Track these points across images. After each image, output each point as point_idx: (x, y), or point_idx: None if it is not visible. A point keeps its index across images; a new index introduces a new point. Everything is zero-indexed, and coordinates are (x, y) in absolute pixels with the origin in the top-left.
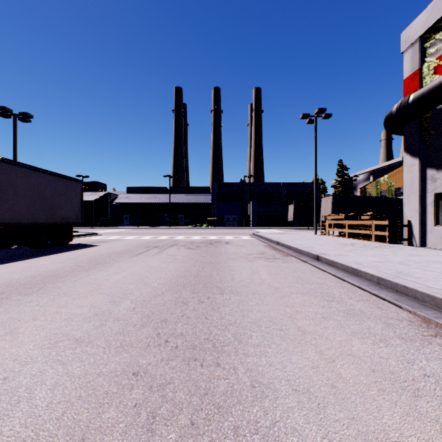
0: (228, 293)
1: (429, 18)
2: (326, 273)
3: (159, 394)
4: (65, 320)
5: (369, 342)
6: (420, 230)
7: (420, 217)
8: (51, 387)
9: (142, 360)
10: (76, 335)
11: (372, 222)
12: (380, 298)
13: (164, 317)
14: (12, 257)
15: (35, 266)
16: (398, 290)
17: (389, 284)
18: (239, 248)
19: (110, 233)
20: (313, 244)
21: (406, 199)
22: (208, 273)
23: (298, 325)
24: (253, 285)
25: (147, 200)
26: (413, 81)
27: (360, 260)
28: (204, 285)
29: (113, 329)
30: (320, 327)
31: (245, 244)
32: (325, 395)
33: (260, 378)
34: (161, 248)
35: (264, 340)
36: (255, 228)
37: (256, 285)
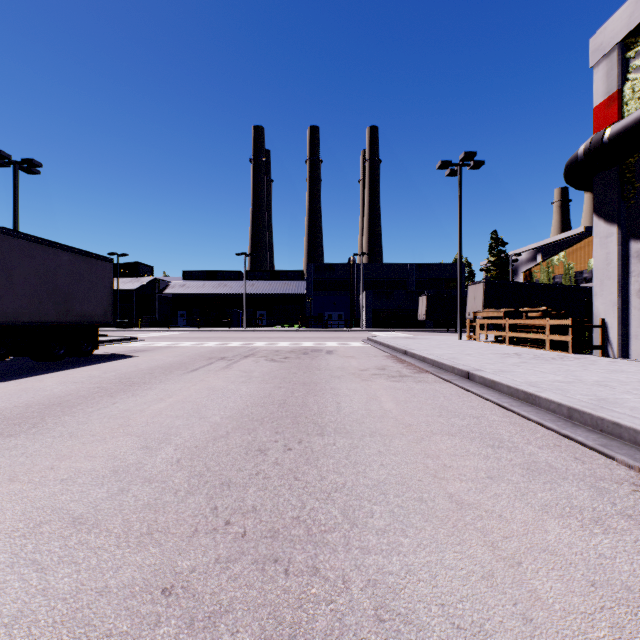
0: (332, 434)
1: (634, 13)
2: (483, 399)
3: (207, 637)
4: (62, 483)
5: (575, 525)
6: (619, 333)
7: (619, 314)
8: (8, 621)
9: (182, 562)
10: (74, 512)
11: (547, 321)
12: (576, 441)
13: (227, 476)
14: (2, 375)
15: (34, 389)
16: (605, 429)
17: (589, 420)
18: (347, 360)
19: (158, 337)
20: (458, 355)
21: (598, 287)
22: (301, 399)
23: (448, 492)
24: (371, 420)
25: (212, 290)
26: (609, 109)
27: (534, 380)
28: (294, 420)
29: (139, 500)
30: (486, 496)
31: (356, 355)
32: (515, 639)
33: (392, 600)
34: (230, 360)
35: (394, 521)
36: (370, 330)
37: (376, 420)
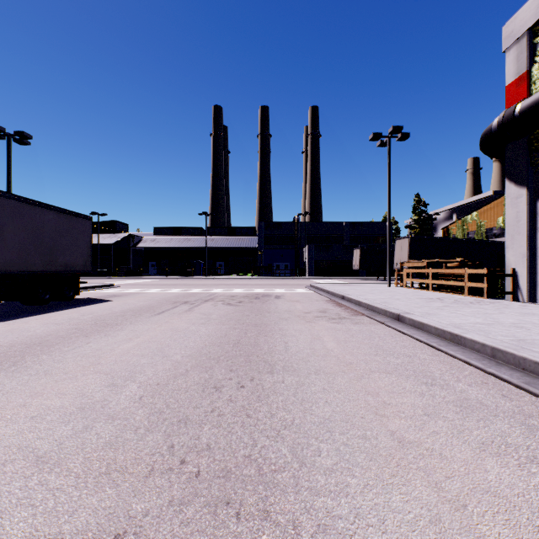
0: (281, 372)
1: None
2: (413, 339)
3: None
4: (31, 420)
5: (513, 464)
6: (528, 281)
7: (528, 264)
8: None
9: (136, 505)
10: (39, 450)
11: (465, 271)
12: (501, 379)
13: (184, 413)
14: None
15: (20, 330)
16: (527, 368)
17: (512, 359)
18: (293, 304)
19: (131, 284)
20: (389, 299)
21: (509, 241)
22: (253, 339)
23: (390, 429)
24: (316, 358)
25: (178, 244)
26: (519, 87)
27: (458, 322)
28: (247, 358)
29: (101, 437)
30: (425, 433)
31: (301, 299)
32: None
33: None
34: (192, 304)
35: (340, 460)
36: (311, 278)
37: (320, 358)
